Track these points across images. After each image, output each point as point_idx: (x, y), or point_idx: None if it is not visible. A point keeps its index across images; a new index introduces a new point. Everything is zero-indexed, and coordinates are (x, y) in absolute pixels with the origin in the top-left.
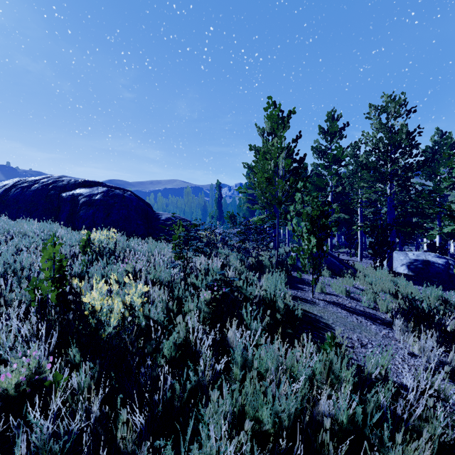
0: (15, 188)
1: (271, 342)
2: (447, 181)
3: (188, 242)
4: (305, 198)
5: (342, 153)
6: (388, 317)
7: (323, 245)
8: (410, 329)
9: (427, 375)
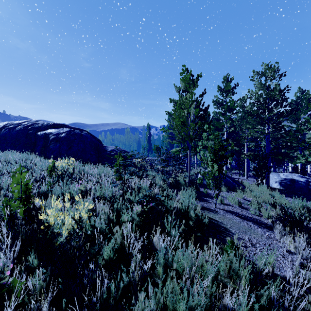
0: (4, 129)
1: (186, 243)
2: (310, 124)
3: (125, 168)
4: (209, 136)
5: (234, 105)
6: (269, 222)
7: (222, 170)
8: (287, 232)
9: (303, 270)
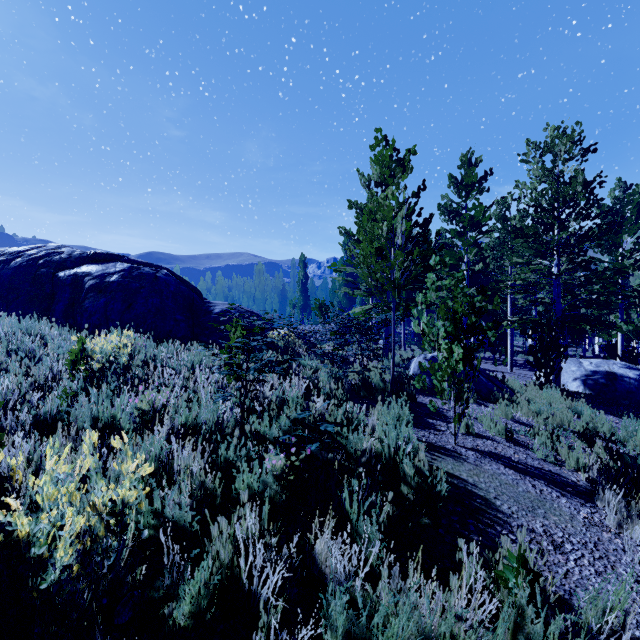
0: None
1: (396, 549)
2: None
3: (249, 356)
4: (443, 282)
5: (483, 215)
6: (582, 479)
7: (472, 359)
8: (635, 513)
9: None
